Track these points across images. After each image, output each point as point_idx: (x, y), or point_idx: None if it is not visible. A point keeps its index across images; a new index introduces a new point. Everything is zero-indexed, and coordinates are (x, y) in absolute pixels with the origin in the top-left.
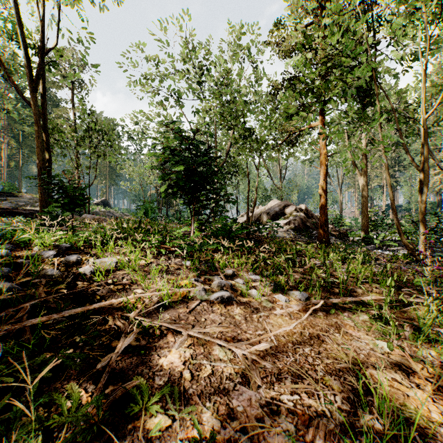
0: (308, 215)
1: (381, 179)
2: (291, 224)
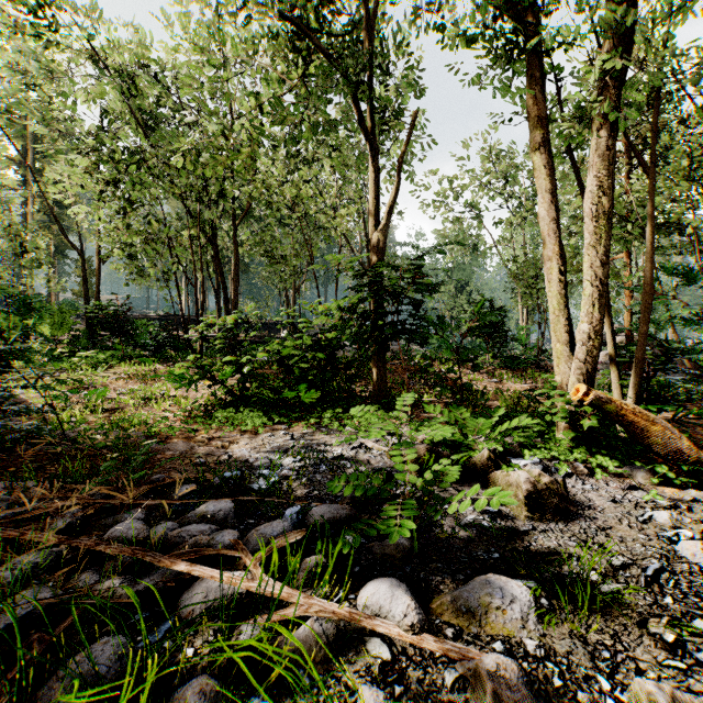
0: None
1: None
2: None
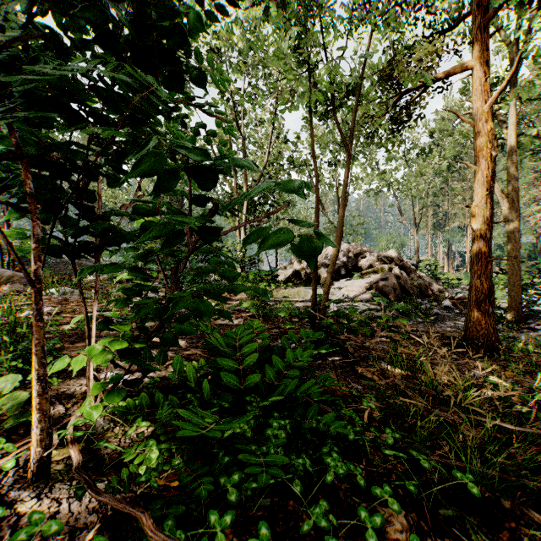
0: (404, 270)
1: (464, 218)
2: (379, 287)
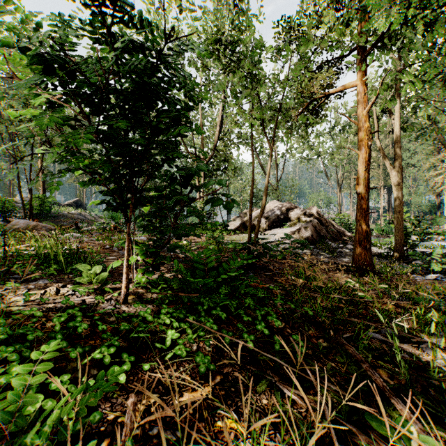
0: (321, 221)
1: (378, 180)
2: (301, 233)
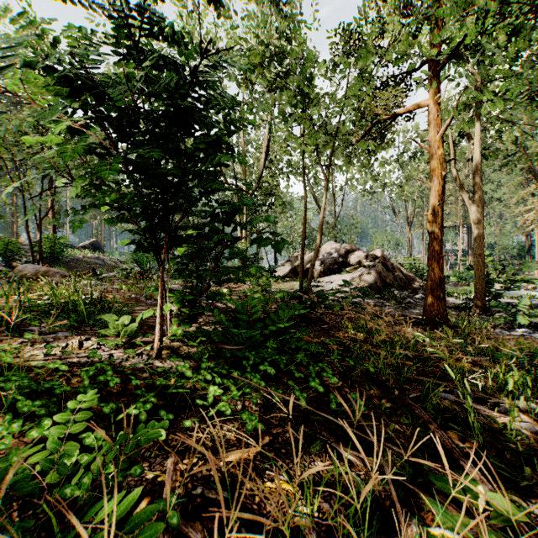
0: (387, 266)
1: (456, 217)
2: (363, 281)
